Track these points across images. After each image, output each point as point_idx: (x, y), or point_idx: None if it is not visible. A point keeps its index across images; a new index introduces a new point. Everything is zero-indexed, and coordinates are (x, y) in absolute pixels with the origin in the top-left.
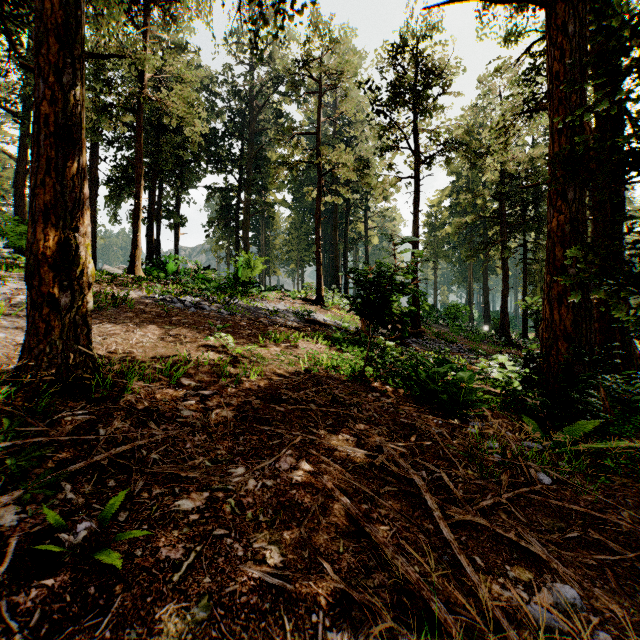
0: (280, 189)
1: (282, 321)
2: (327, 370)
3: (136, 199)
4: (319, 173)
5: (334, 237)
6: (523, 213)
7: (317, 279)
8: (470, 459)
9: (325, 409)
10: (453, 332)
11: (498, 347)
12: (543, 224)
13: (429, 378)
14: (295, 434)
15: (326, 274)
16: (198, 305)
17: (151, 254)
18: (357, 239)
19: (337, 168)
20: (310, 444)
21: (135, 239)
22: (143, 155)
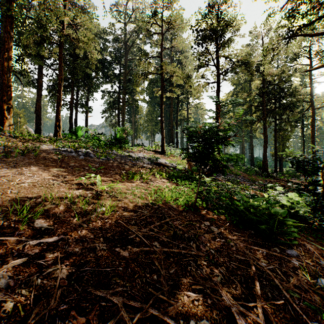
0: (142, 93)
1: (140, 164)
2: (168, 201)
3: (58, 94)
4: (162, 80)
5: (170, 118)
6: (275, 103)
7: (161, 139)
8: (323, 317)
9: (168, 250)
10: (237, 169)
11: (263, 178)
12: (286, 109)
13: (246, 209)
14: (134, 301)
15: (166, 138)
16: (88, 154)
17: (70, 126)
18: (183, 119)
19: (173, 77)
20: (151, 321)
21: (57, 116)
22: (65, 71)
